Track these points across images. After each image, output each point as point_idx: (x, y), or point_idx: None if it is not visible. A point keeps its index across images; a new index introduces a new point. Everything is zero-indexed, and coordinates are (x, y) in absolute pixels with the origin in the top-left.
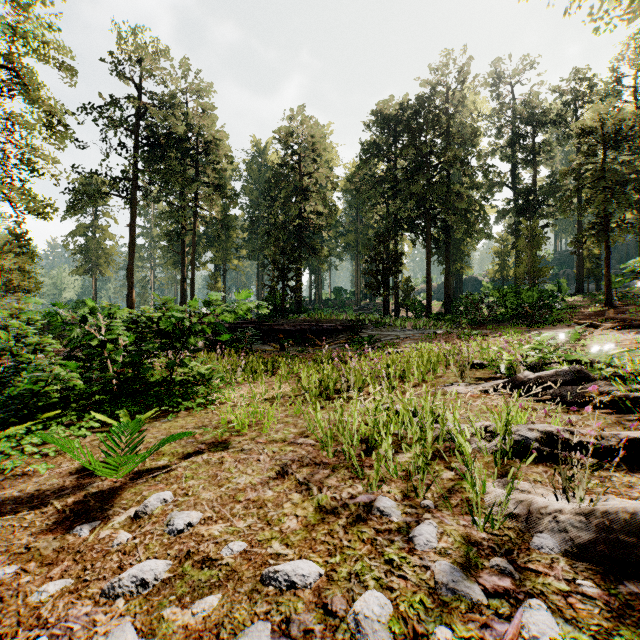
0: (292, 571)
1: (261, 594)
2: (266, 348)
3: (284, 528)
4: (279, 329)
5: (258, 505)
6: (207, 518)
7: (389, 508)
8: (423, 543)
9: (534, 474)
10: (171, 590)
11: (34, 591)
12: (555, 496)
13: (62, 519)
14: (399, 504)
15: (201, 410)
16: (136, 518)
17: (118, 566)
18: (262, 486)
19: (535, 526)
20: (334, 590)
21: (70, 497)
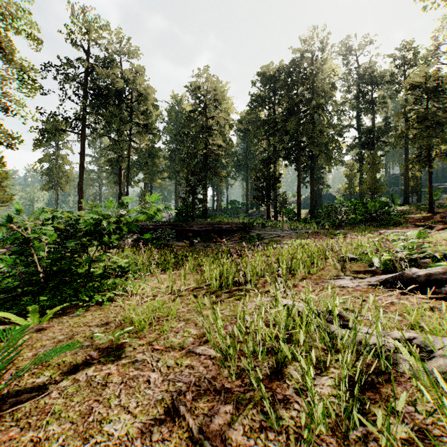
0: None
1: None
2: (180, 244)
3: None
4: (190, 229)
5: None
6: None
7: None
8: None
9: None
10: None
11: None
12: None
13: None
14: None
15: (112, 303)
16: None
17: None
18: (141, 441)
19: None
20: None
21: None
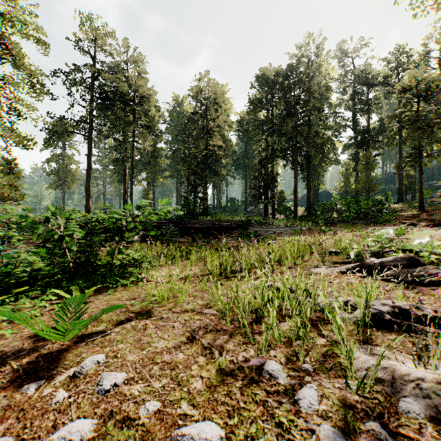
0: (197, 434)
1: None
2: (182, 240)
3: (191, 389)
4: (191, 227)
5: (171, 367)
6: (130, 378)
7: (276, 371)
8: (307, 406)
9: (389, 341)
10: None
11: None
12: (414, 364)
13: (15, 378)
14: (284, 367)
15: (133, 286)
16: (74, 377)
17: (52, 424)
18: (175, 349)
19: (400, 391)
20: None
21: (25, 358)
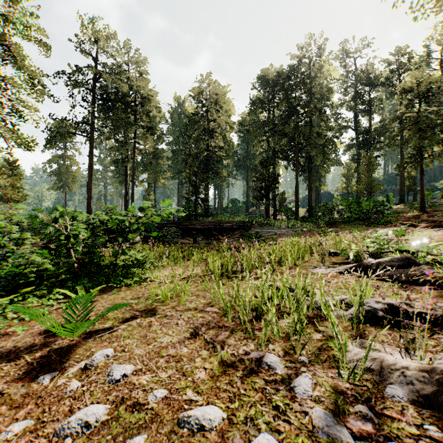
0: (201, 416)
1: (177, 435)
2: (184, 241)
3: (195, 378)
4: (193, 228)
5: (176, 359)
6: (138, 370)
7: (274, 363)
8: (302, 392)
9: (381, 336)
10: (108, 430)
11: (3, 430)
12: (401, 355)
13: (30, 370)
14: (282, 359)
15: (137, 286)
16: (85, 369)
17: (69, 409)
18: (179, 344)
19: (387, 379)
20: (234, 432)
21: (38, 352)
